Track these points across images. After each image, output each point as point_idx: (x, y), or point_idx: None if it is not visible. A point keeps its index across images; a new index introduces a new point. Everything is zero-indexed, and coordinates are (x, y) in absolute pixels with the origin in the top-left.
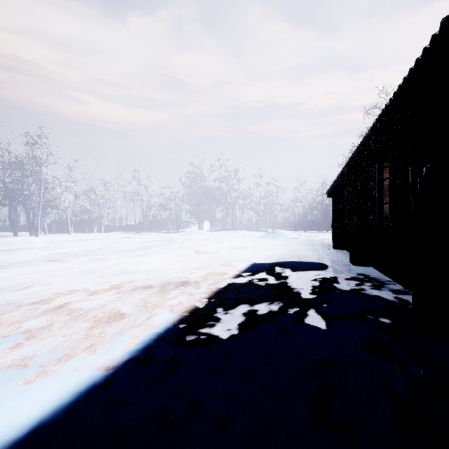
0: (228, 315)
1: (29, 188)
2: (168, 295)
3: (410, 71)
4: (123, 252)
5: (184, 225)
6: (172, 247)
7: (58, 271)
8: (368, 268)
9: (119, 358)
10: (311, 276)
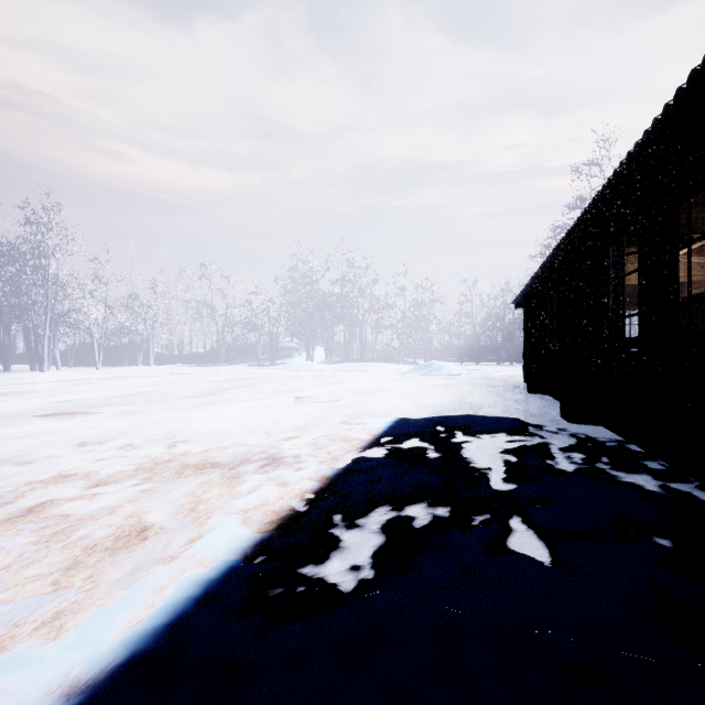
0: (354, 530)
1: (30, 293)
2: (242, 484)
3: None
4: (177, 399)
5: (284, 354)
6: (262, 390)
7: (54, 434)
8: (595, 427)
9: (106, 658)
10: (500, 444)
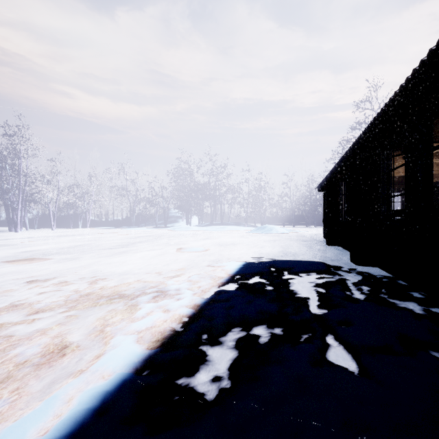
0: (216, 347)
1: (8, 181)
2: (139, 311)
3: None
4: (101, 249)
5: (173, 220)
6: (157, 243)
7: (14, 274)
8: (373, 268)
9: None
10: (313, 280)
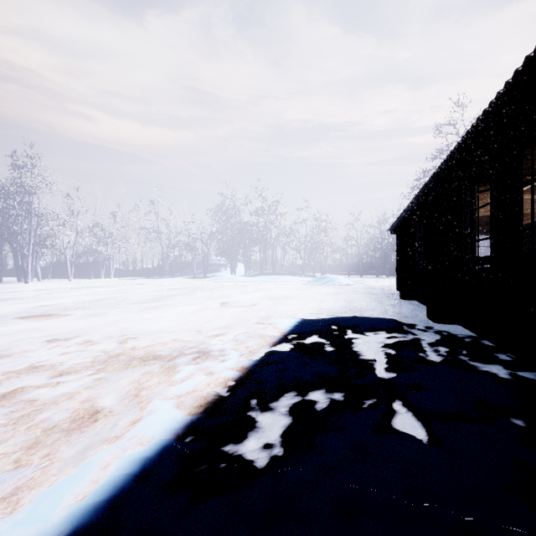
0: (267, 413)
1: (17, 222)
2: (177, 373)
3: None
4: (130, 304)
5: (214, 269)
6: (196, 297)
7: (30, 333)
8: (455, 326)
9: (52, 533)
10: (381, 340)
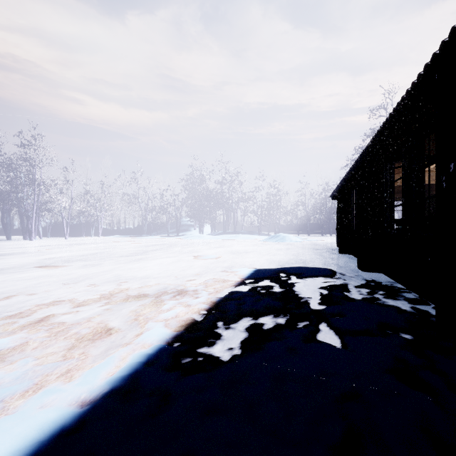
0: (229, 330)
1: (23, 190)
2: (163, 305)
3: (433, 57)
4: (119, 257)
5: (185, 229)
6: (171, 251)
7: (46, 278)
8: (378, 274)
9: (98, 390)
10: (318, 284)
